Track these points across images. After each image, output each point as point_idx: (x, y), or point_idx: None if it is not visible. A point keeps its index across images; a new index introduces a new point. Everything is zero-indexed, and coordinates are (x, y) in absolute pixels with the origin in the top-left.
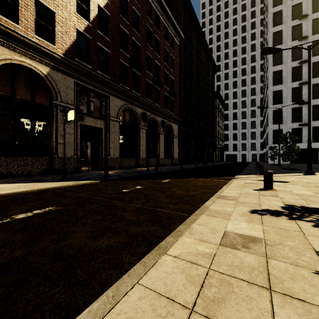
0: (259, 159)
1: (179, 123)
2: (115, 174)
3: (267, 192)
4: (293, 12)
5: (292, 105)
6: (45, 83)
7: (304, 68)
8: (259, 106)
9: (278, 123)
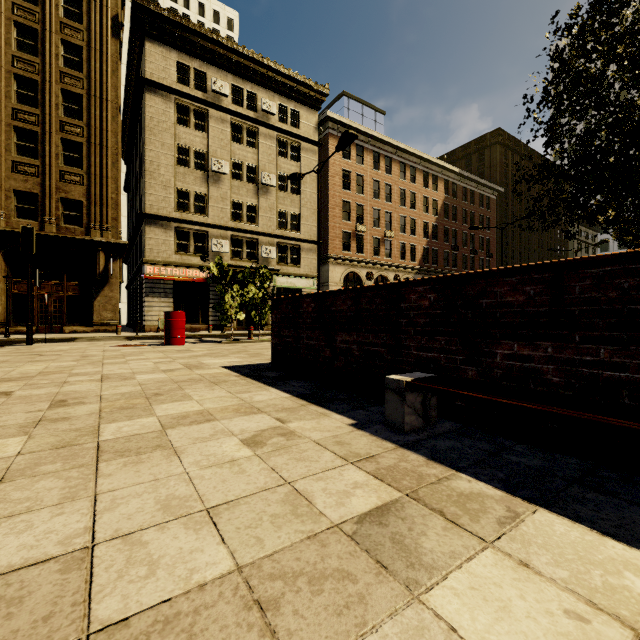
0: None
1: None
2: None
3: None
4: None
5: None
6: None
7: None
8: None
9: None
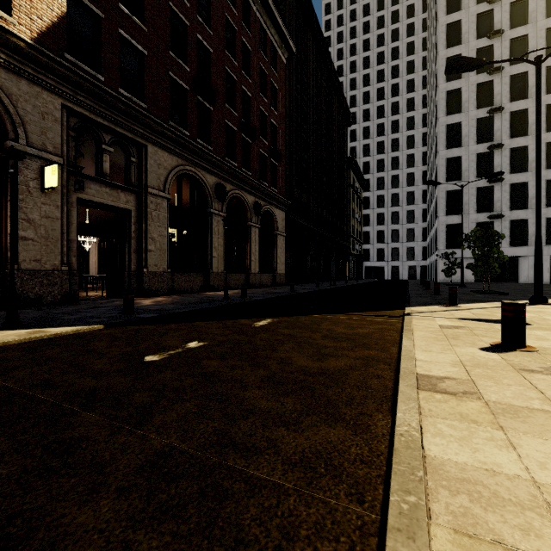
0: (421, 275)
1: (287, 208)
2: (152, 307)
3: (523, 356)
4: (478, 25)
5: (478, 184)
6: None
7: (497, 120)
8: (429, 180)
9: (454, 214)
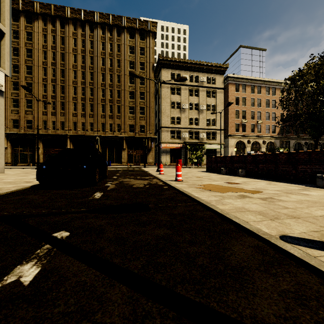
0: None
1: None
2: None
3: None
4: None
5: None
6: (273, 143)
7: None
8: None
9: None
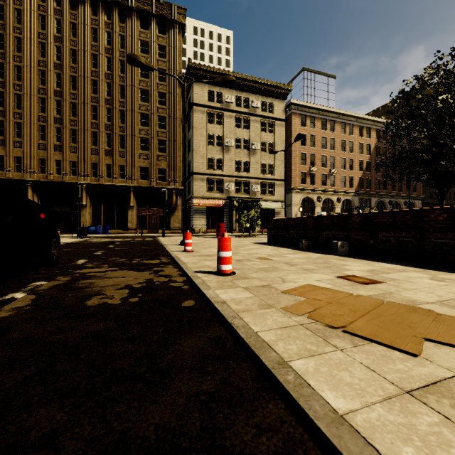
0: None
1: (424, 198)
2: None
3: None
4: None
5: None
6: (350, 201)
7: None
8: None
9: None
